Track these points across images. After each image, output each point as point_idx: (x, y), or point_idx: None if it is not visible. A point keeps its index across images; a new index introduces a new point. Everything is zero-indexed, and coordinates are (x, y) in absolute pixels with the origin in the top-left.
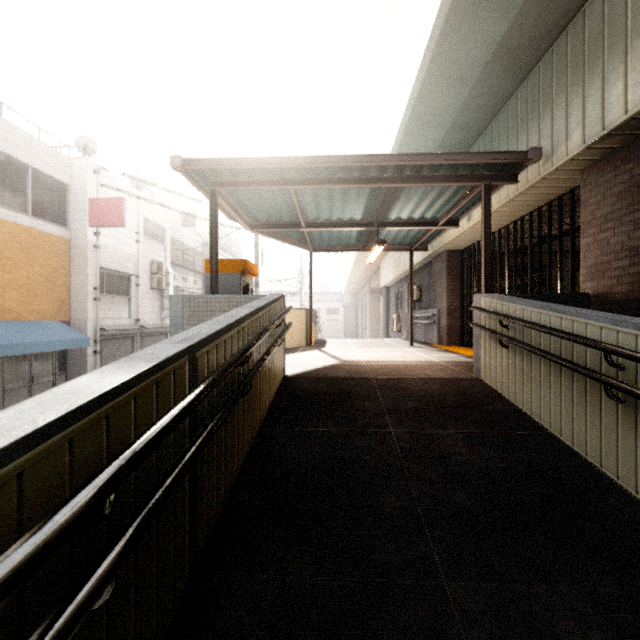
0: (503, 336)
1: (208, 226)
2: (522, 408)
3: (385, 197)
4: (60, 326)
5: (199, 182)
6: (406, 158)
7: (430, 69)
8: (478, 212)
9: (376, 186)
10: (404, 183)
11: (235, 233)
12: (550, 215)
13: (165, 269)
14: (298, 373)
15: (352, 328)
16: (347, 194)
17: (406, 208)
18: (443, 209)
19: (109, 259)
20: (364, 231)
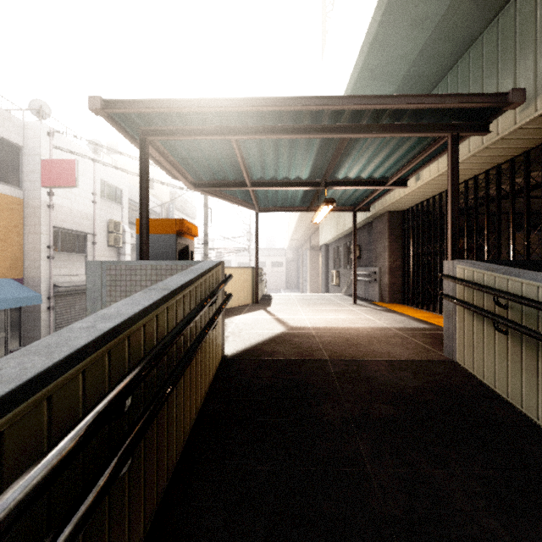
0: (504, 320)
1: (165, 189)
2: (535, 419)
3: (337, 151)
4: (11, 284)
5: (129, 132)
6: (366, 101)
7: (390, 3)
8: (429, 171)
9: (329, 136)
10: (361, 133)
11: (190, 196)
12: (513, 172)
13: (122, 228)
14: (240, 351)
15: (294, 279)
16: (295, 148)
17: (355, 166)
18: (393, 167)
19: (64, 218)
20: (310, 191)
